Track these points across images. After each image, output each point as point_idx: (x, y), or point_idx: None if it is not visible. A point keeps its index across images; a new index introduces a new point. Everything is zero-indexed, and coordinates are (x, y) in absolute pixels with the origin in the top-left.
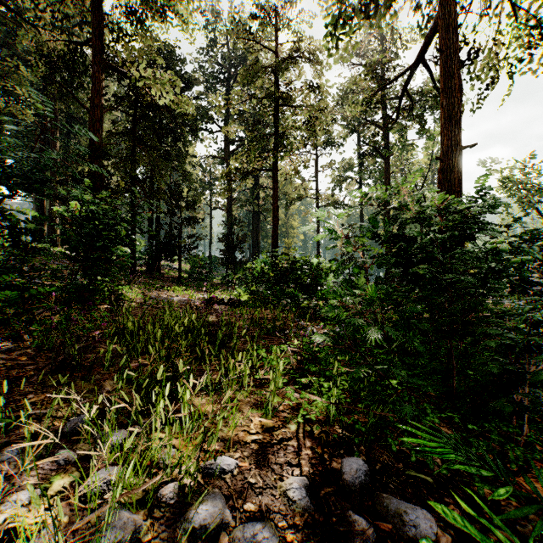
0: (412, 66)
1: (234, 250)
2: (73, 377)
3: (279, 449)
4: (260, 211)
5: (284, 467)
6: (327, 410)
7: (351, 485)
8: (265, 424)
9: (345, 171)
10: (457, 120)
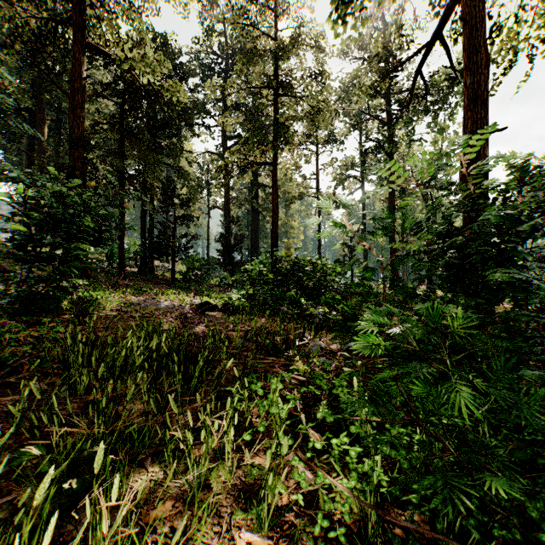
0: (427, 45)
1: (232, 251)
2: None
3: None
4: (259, 210)
5: None
6: None
7: None
8: None
9: (347, 169)
10: (483, 101)
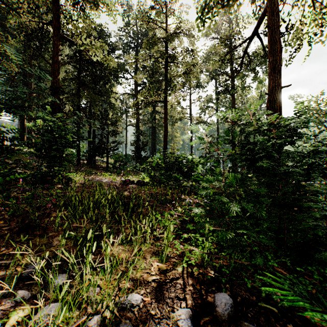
0: (250, 37)
1: (140, 151)
2: (33, 235)
3: (171, 286)
4: (156, 127)
5: (175, 300)
6: (203, 259)
7: (222, 315)
8: (161, 268)
9: (208, 103)
10: (279, 70)
